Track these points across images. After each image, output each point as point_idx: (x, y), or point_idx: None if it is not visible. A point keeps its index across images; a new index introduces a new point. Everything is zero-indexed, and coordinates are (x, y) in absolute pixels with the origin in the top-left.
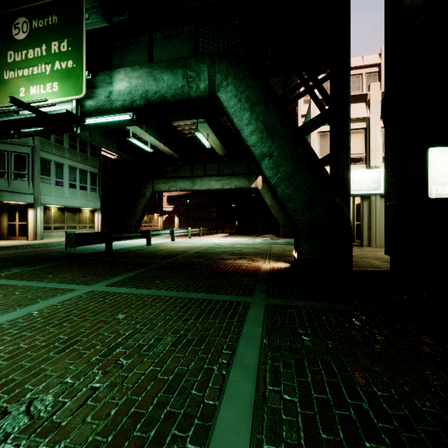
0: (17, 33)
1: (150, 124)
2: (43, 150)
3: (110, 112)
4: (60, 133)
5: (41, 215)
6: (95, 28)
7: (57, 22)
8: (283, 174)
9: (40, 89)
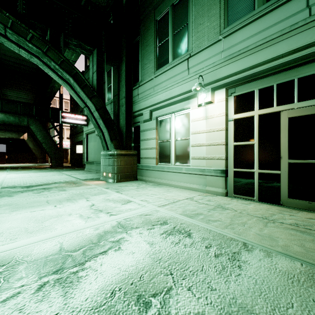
0: None
1: None
2: None
3: None
4: None
5: None
6: None
7: None
8: (48, 147)
9: None
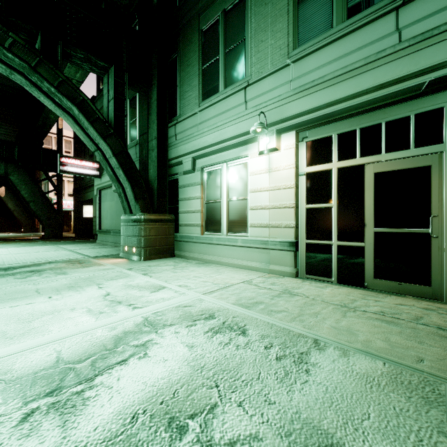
0: None
1: None
2: None
3: None
4: None
5: None
6: None
7: None
8: (39, 208)
9: None
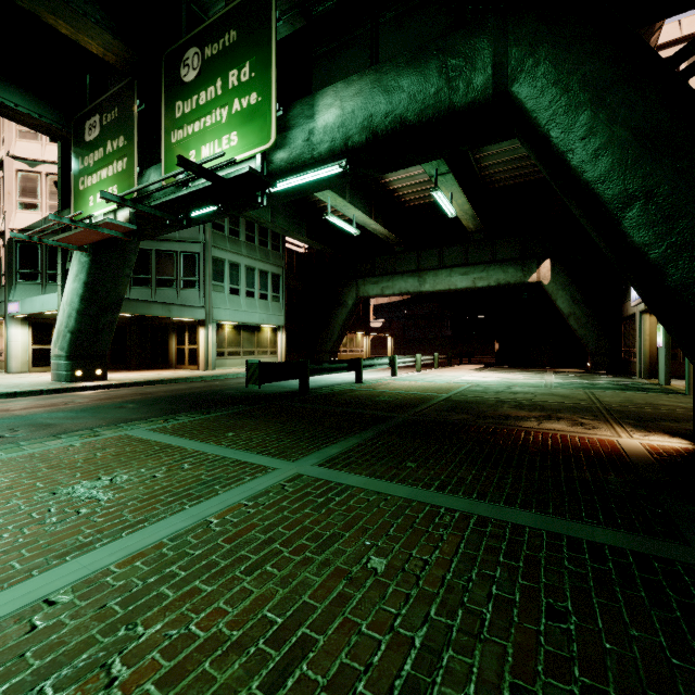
0: (187, 74)
1: (356, 192)
2: (216, 246)
3: (311, 165)
4: (238, 213)
5: (213, 337)
6: (287, 35)
7: (236, 38)
8: (686, 234)
9: (214, 148)
